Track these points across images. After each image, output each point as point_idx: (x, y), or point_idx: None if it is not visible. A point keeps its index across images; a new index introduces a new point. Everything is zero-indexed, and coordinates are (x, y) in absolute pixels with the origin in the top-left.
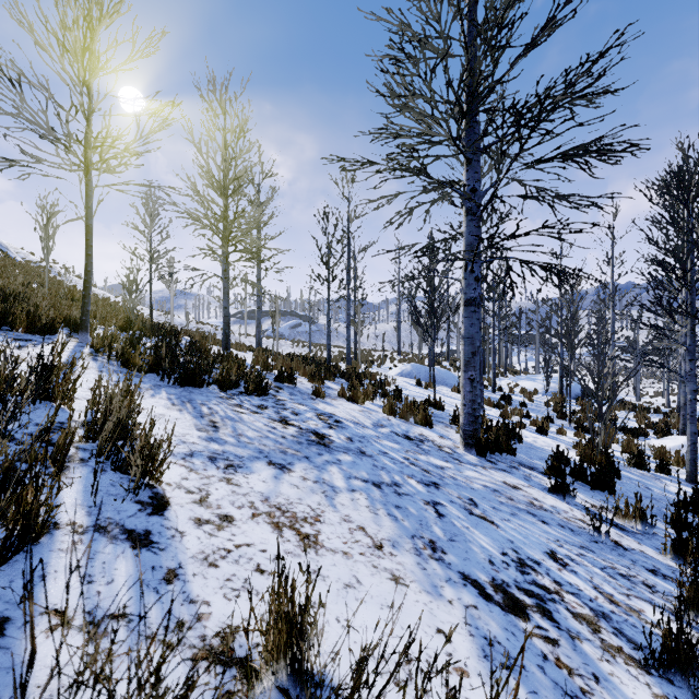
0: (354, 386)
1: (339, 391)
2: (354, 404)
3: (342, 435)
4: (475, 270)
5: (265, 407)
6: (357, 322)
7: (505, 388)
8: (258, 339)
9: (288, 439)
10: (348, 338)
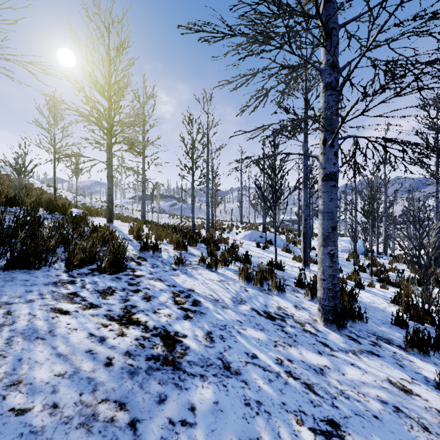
0: (212, 252)
1: (199, 259)
2: (212, 272)
3: (200, 329)
4: (334, 145)
5: (112, 292)
6: (214, 201)
7: (315, 247)
8: (143, 213)
9: (116, 366)
10: (207, 212)
